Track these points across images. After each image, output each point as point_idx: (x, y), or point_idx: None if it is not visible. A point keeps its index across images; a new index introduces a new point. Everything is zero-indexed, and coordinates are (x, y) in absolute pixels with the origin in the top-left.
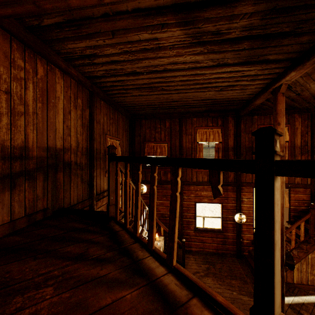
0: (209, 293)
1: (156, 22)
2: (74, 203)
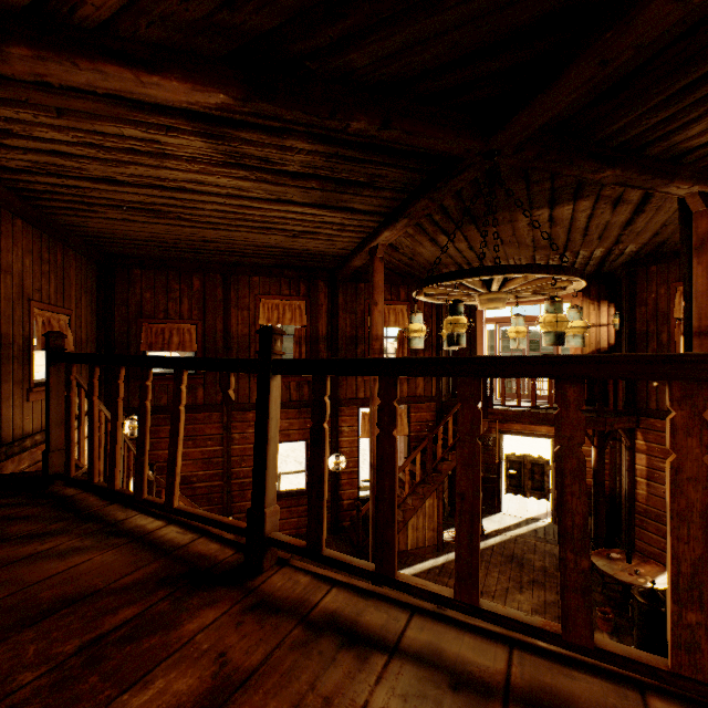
0: (216, 518)
1: (155, 121)
2: None
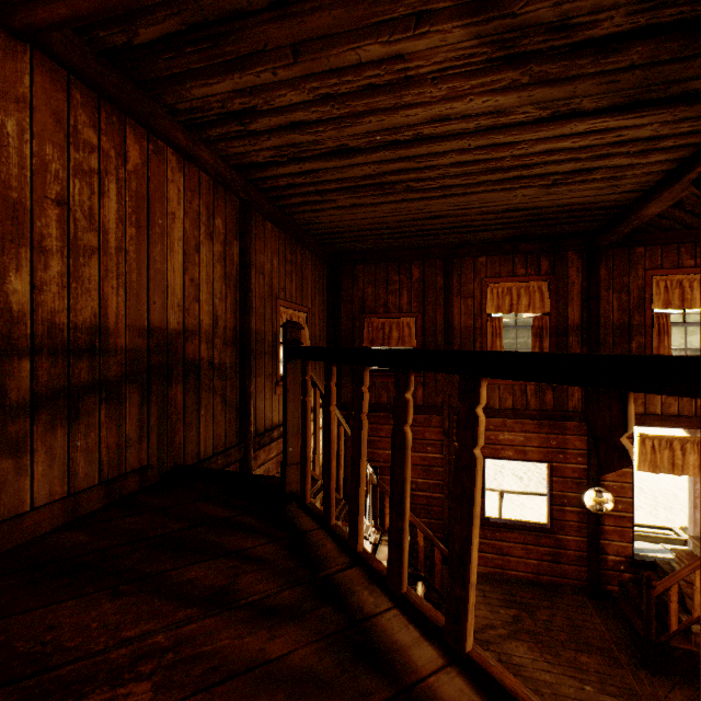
0: None
1: (402, 11)
2: (207, 455)
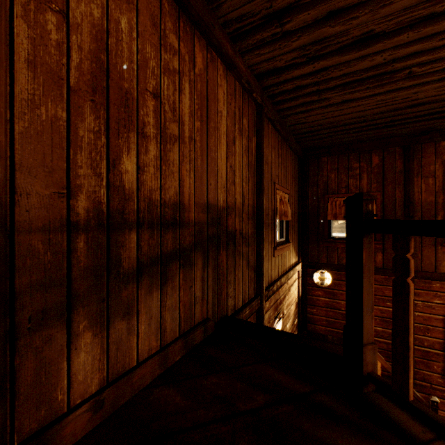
0: None
1: None
2: (239, 306)
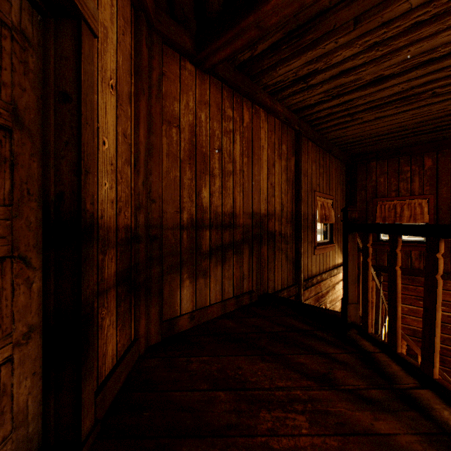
0: None
1: None
2: (278, 289)
